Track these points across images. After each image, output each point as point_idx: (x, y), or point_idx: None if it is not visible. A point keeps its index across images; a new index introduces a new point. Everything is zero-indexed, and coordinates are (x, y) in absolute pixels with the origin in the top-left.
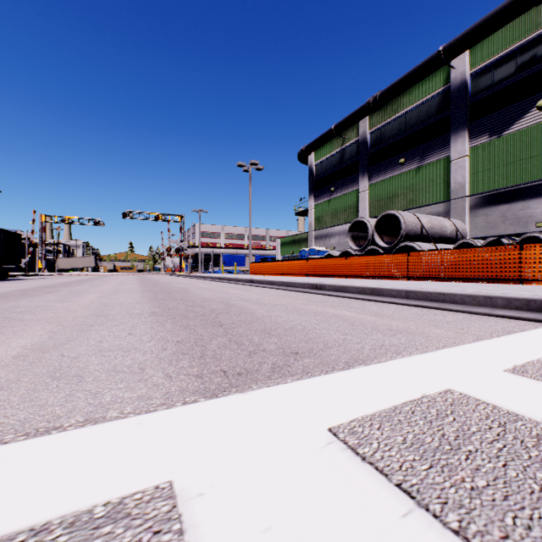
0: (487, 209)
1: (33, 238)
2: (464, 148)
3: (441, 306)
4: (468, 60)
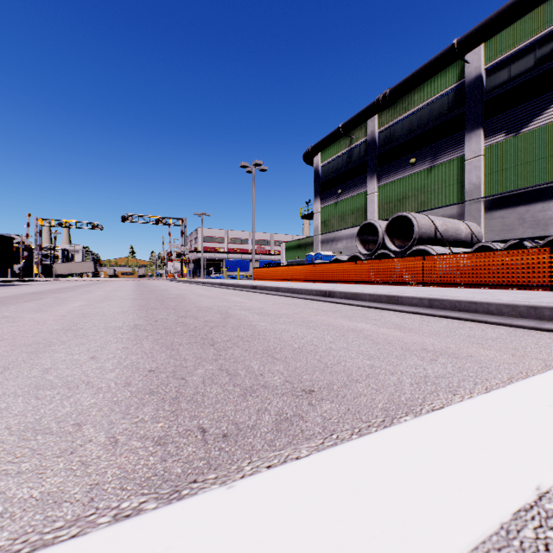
0: (504, 211)
1: (28, 242)
2: (479, 147)
3: (475, 318)
4: (484, 54)
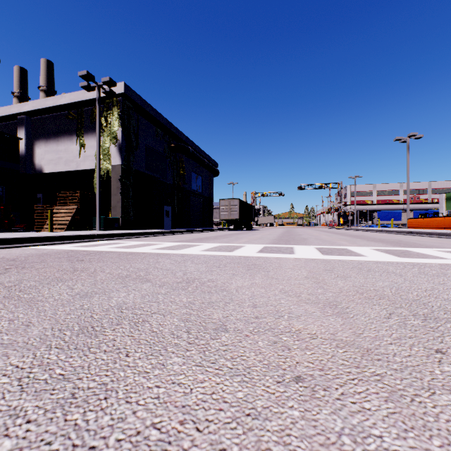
0: None
1: None
2: None
3: None
4: None
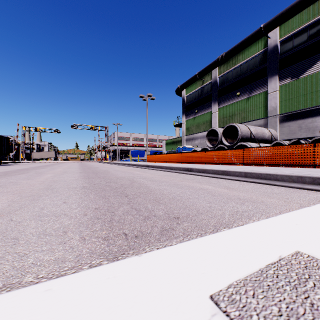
0: (290, 122)
1: (17, 140)
2: (276, 86)
3: (269, 183)
4: (278, 33)
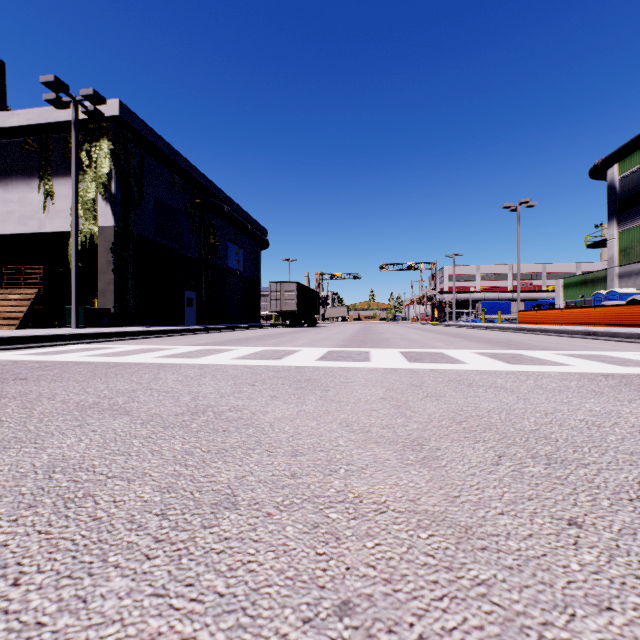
0: None
1: None
2: None
3: None
4: None
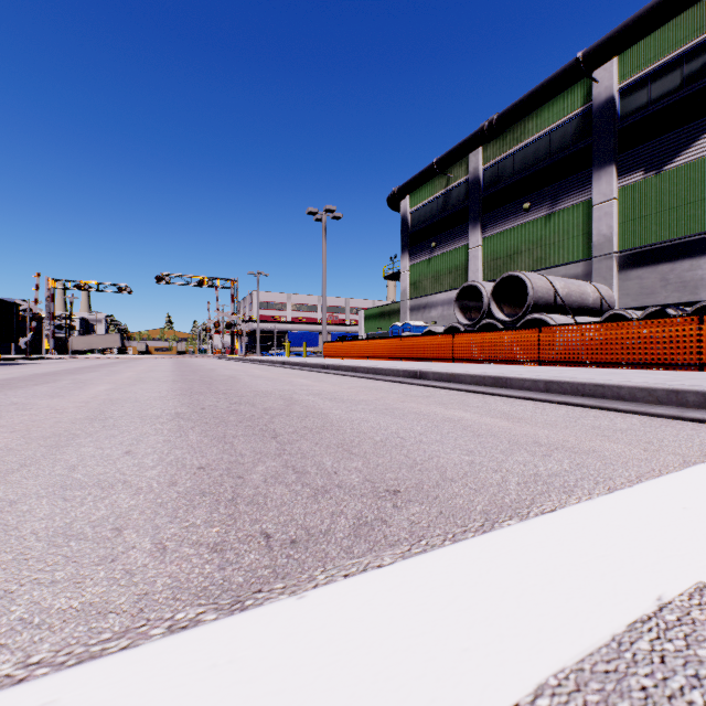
0: (642, 270)
1: (37, 309)
2: (611, 188)
3: (602, 405)
4: (616, 70)
